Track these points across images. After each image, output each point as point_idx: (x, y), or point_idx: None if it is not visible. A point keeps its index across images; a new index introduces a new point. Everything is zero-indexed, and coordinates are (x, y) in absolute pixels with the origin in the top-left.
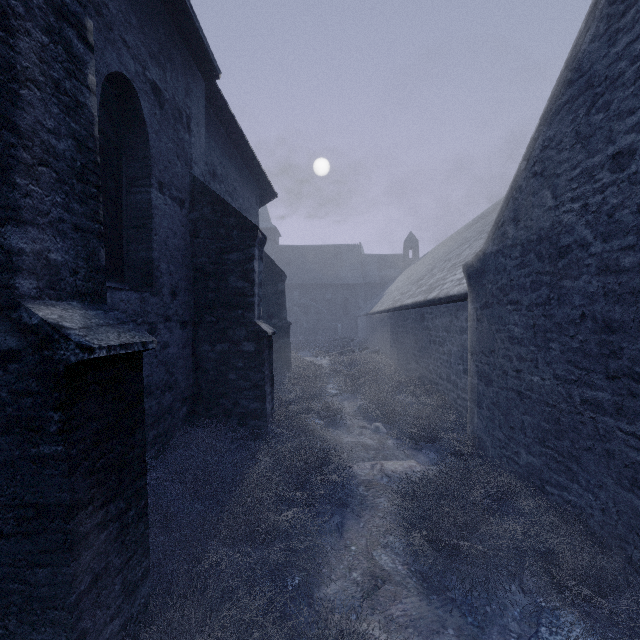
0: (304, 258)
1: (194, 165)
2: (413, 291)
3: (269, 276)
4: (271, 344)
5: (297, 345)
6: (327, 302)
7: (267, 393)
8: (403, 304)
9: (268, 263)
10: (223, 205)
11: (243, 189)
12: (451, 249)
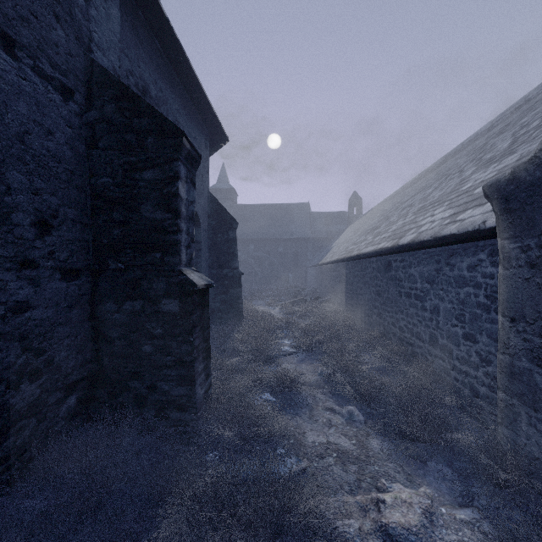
0: (259, 215)
1: (96, 50)
2: (370, 239)
3: (220, 223)
4: (206, 300)
5: (251, 294)
6: (279, 254)
7: (198, 372)
8: (362, 252)
9: (218, 210)
10: (133, 100)
11: (188, 125)
12: (403, 199)
